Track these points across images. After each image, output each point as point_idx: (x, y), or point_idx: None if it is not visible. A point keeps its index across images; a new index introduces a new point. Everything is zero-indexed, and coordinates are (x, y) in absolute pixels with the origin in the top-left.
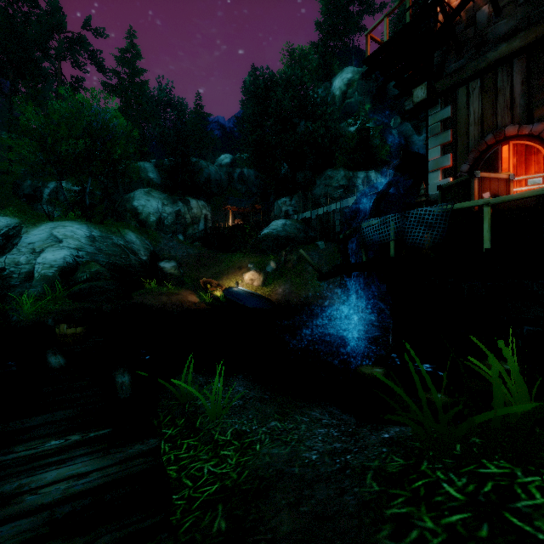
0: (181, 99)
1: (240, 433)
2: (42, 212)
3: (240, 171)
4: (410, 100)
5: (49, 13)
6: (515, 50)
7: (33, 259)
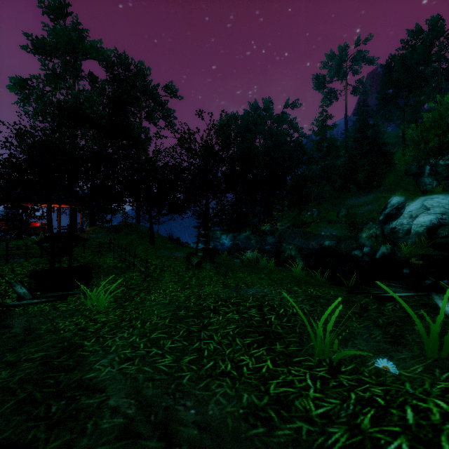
0: None
1: None
2: (424, 184)
3: None
4: None
5: (430, 30)
6: None
7: (410, 222)
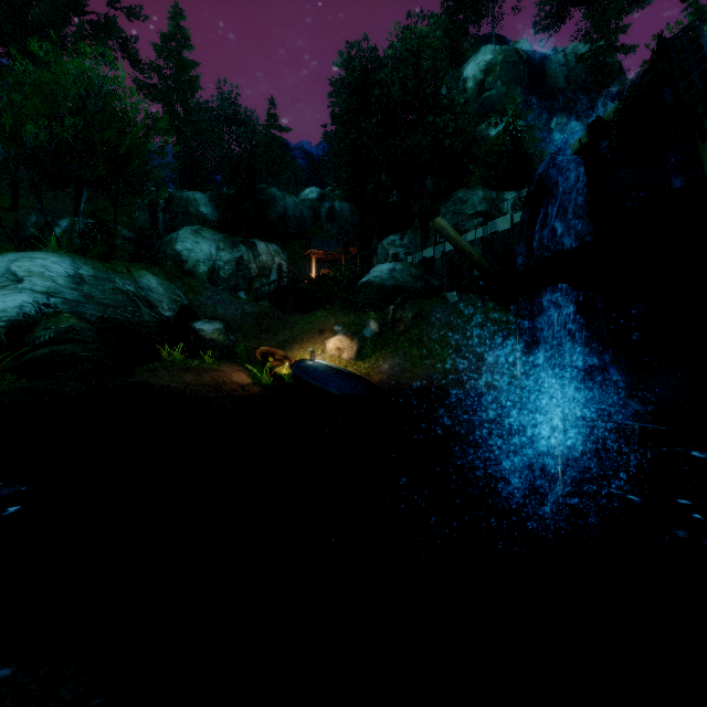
0: (250, 111)
1: None
2: None
3: (330, 205)
4: None
5: None
6: None
7: None
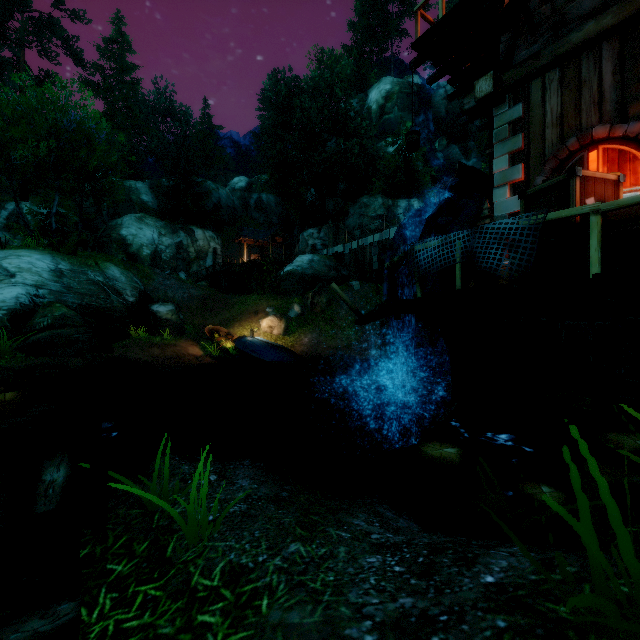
0: (184, 106)
1: (237, 570)
2: None
3: (258, 196)
4: (471, 97)
5: None
6: (606, 29)
7: None
